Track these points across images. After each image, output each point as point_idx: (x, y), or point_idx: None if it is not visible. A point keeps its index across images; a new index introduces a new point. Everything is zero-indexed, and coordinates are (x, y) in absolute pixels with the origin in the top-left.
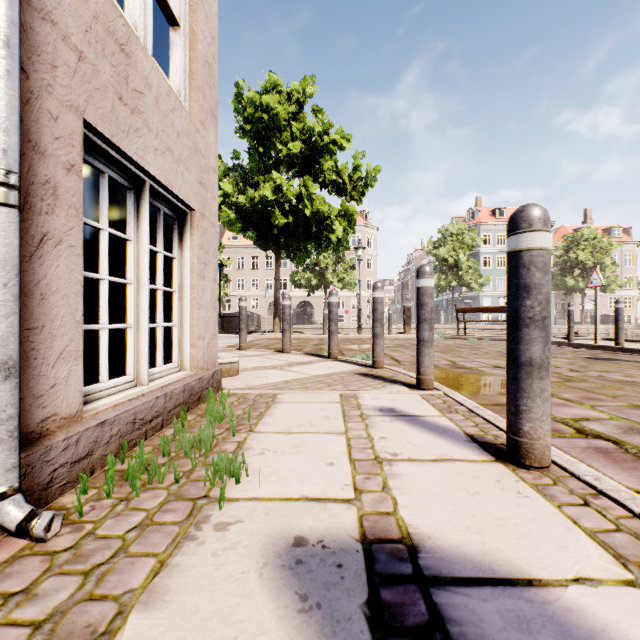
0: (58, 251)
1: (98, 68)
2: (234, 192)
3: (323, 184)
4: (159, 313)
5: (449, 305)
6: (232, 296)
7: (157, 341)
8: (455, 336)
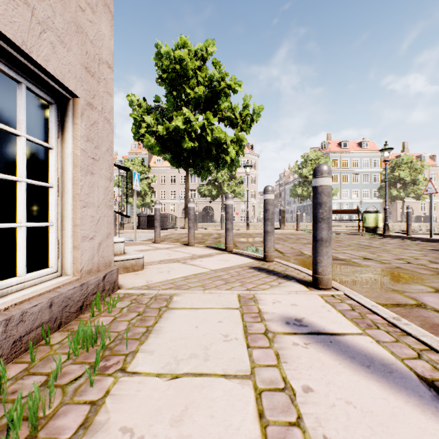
0: None
1: None
2: (154, 124)
3: (221, 119)
4: (20, 210)
5: (308, 209)
6: None
7: (17, 244)
8: None
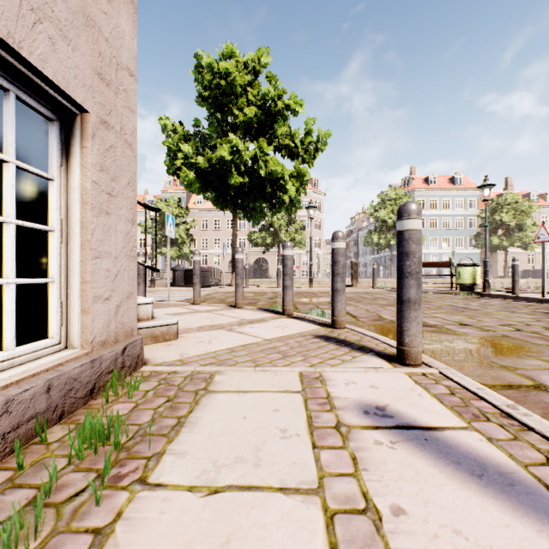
0: None
1: None
2: (193, 154)
3: (277, 148)
4: (7, 262)
5: (387, 261)
6: None
7: (4, 308)
8: None
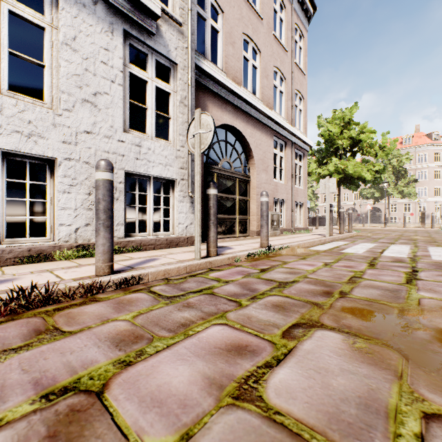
0: (294, 213)
1: (295, 195)
2: (316, 167)
3: (362, 153)
4: (299, 218)
5: None
6: (320, 206)
7: (299, 222)
8: None
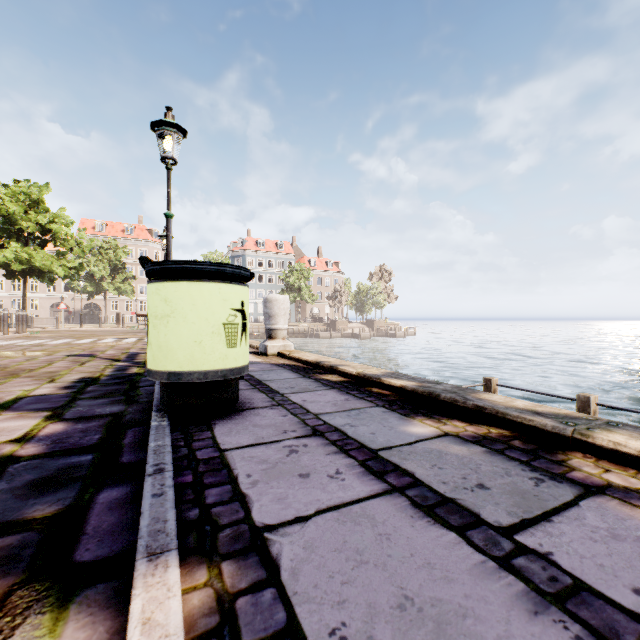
0: None
1: None
2: None
3: (56, 244)
4: None
5: None
6: (5, 296)
7: None
8: (136, 328)
